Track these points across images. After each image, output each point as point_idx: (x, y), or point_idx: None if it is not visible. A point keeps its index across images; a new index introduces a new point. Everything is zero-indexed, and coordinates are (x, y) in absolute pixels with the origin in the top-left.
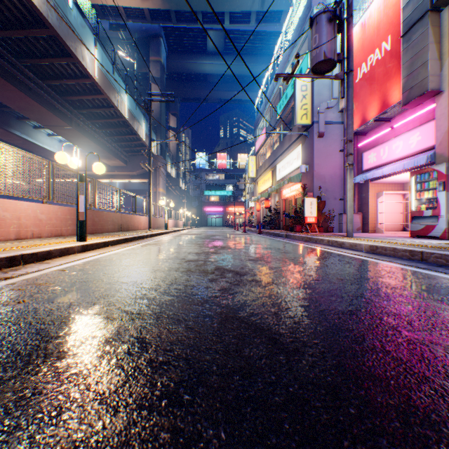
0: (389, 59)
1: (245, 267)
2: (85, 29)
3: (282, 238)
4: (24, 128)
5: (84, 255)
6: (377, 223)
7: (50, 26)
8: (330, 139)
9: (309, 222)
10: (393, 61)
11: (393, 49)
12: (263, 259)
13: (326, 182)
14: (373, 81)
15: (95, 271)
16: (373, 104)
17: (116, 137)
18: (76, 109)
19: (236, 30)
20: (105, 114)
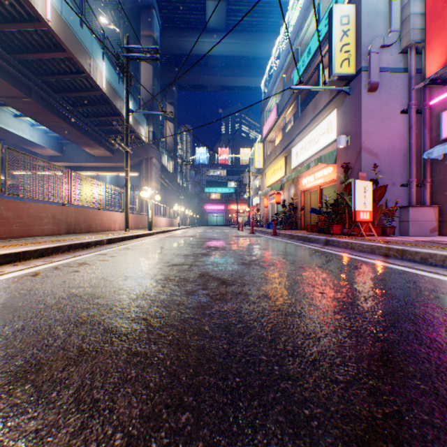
0: None
1: None
2: None
3: (320, 245)
4: None
5: None
6: None
7: None
8: (386, 95)
9: (362, 220)
10: None
11: None
12: None
13: (380, 160)
14: None
15: None
16: None
17: (96, 119)
18: (37, 75)
19: None
20: (77, 84)
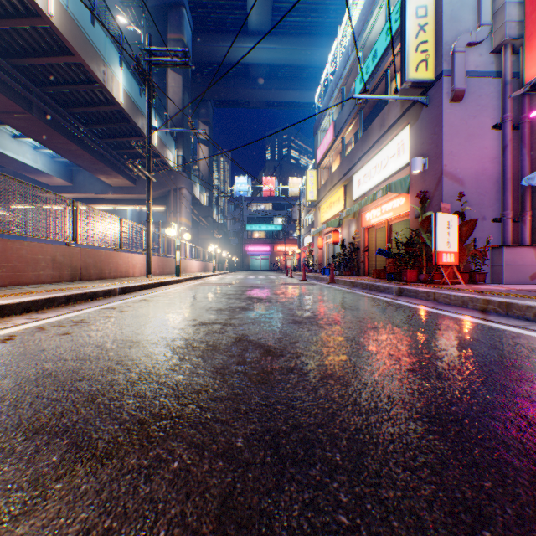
0: None
1: None
2: None
3: (392, 295)
4: None
5: None
6: None
7: None
8: (474, 106)
9: (445, 263)
10: None
11: None
12: None
13: (466, 187)
14: None
15: None
16: None
17: (113, 140)
18: (39, 85)
19: None
20: (88, 97)
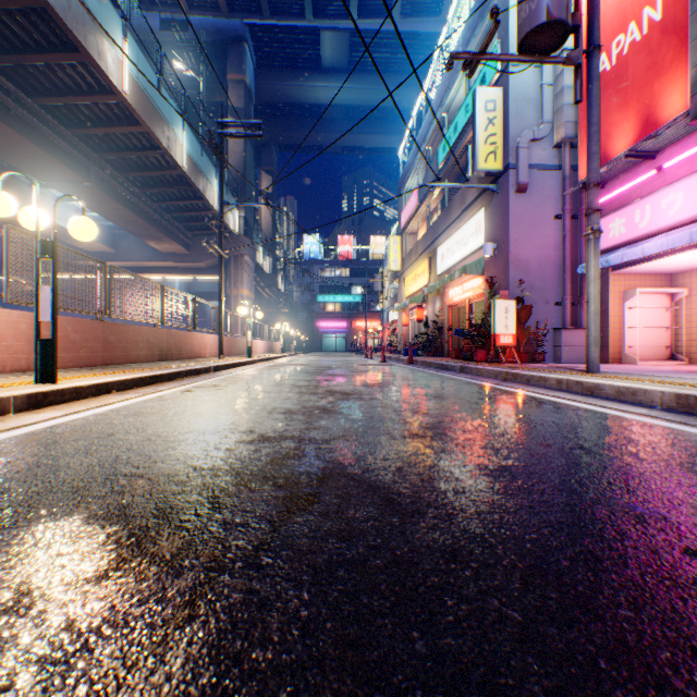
0: (658, 37)
1: (409, 469)
2: (103, 4)
3: (454, 372)
4: (12, 187)
5: (25, 417)
6: (623, 346)
7: None
8: (538, 197)
9: (503, 344)
10: (668, 39)
11: (669, 16)
12: (445, 434)
13: (531, 273)
14: (624, 84)
15: None
16: (624, 125)
17: (169, 204)
18: (98, 152)
19: (368, 30)
20: (148, 161)
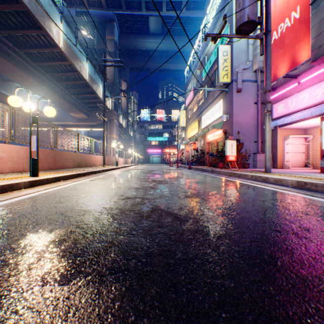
0: (297, 25)
1: (184, 207)
2: (52, 7)
3: (208, 172)
4: (9, 88)
5: (29, 190)
6: (284, 161)
7: (21, 1)
8: (246, 94)
9: (230, 160)
10: (301, 26)
11: (302, 16)
12: (200, 196)
13: (243, 128)
14: (283, 45)
15: (17, 213)
16: (283, 63)
17: (80, 96)
18: (48, 73)
19: (170, 16)
20: (71, 77)
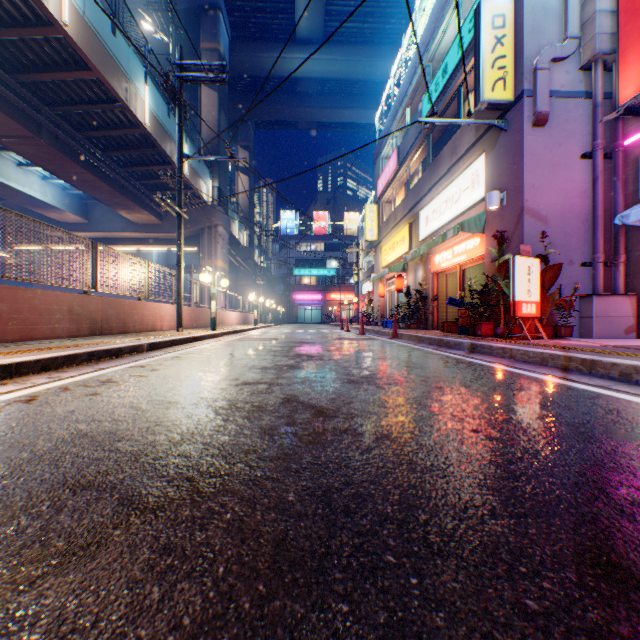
0: None
1: None
2: None
3: (463, 352)
4: None
5: None
6: None
7: None
8: (560, 131)
9: (525, 315)
10: None
11: None
12: None
13: (551, 226)
14: None
15: None
16: None
17: (136, 169)
18: (50, 105)
19: None
20: (108, 118)
